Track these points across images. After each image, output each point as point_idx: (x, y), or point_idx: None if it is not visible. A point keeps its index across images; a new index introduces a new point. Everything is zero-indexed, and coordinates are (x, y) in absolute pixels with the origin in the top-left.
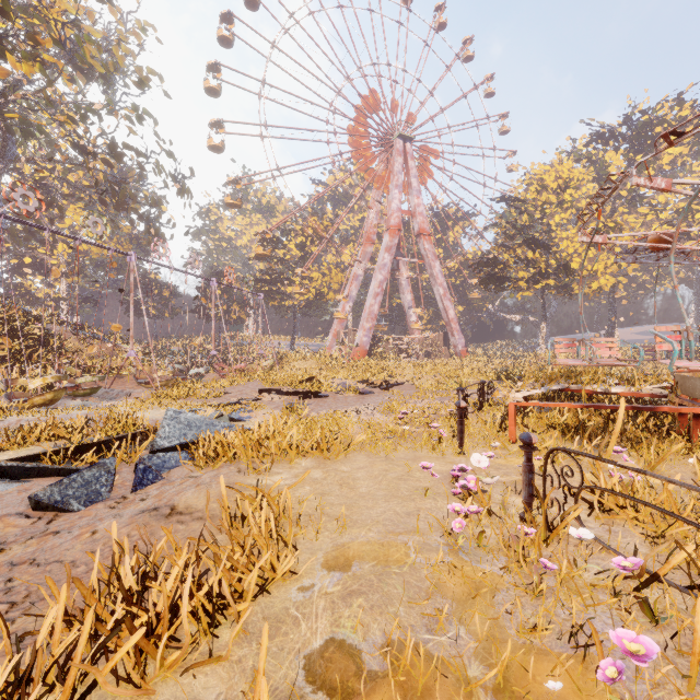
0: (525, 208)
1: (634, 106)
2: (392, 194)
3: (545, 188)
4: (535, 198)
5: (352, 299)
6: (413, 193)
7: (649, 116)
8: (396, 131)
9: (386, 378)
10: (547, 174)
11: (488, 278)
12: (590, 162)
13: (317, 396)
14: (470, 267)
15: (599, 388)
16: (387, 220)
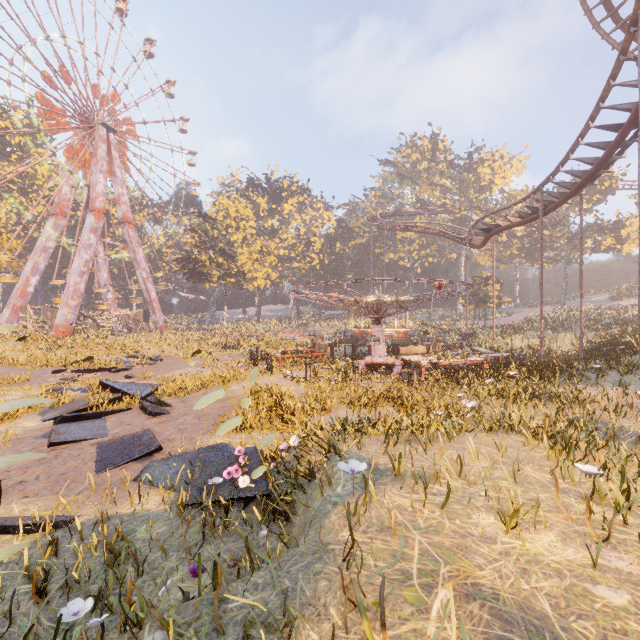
0: (216, 225)
1: (272, 175)
2: (96, 177)
3: (229, 216)
4: (223, 220)
5: (40, 271)
6: (118, 182)
7: (279, 185)
8: (99, 118)
9: (135, 353)
10: (229, 205)
11: (191, 272)
12: (249, 199)
13: (125, 369)
14: (176, 260)
15: (296, 349)
16: (91, 201)
